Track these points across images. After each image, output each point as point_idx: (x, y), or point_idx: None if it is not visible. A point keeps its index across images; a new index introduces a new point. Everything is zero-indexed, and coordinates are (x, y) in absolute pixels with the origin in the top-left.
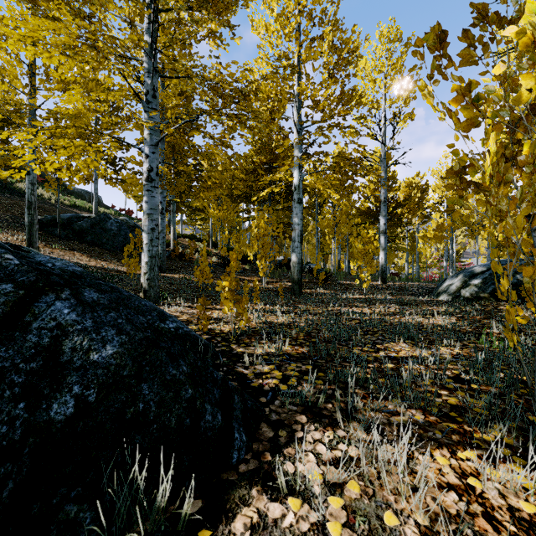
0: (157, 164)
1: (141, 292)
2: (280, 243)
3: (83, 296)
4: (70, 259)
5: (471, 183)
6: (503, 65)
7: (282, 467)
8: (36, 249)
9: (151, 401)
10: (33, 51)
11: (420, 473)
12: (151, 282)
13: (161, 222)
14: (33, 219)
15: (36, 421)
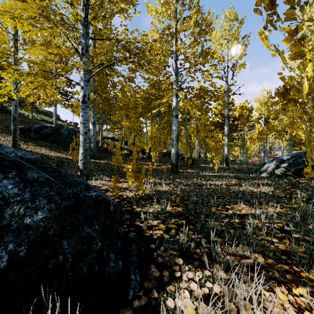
0: (88, 92)
1: (79, 171)
2: (165, 142)
3: (26, 175)
4: (38, 151)
5: (291, 100)
6: None
7: (165, 303)
8: (18, 145)
9: (68, 254)
10: (11, 22)
11: (269, 310)
12: (84, 165)
13: (93, 129)
14: (16, 127)
15: None
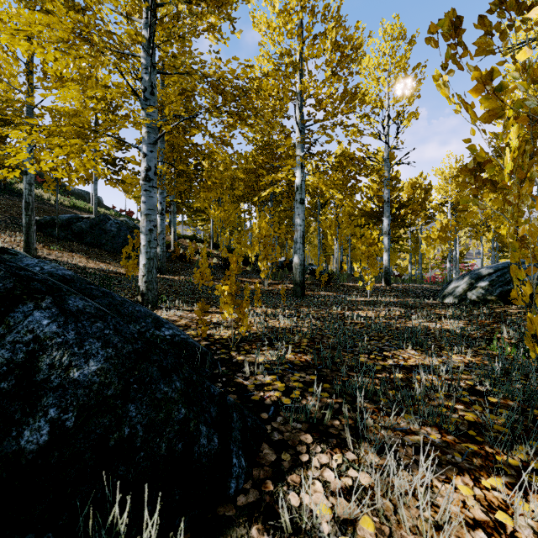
0: (155, 163)
1: (139, 295)
2: (282, 244)
3: (66, 304)
4: (68, 260)
5: (487, 181)
6: (529, 50)
7: (286, 499)
8: (33, 250)
9: (138, 424)
10: (27, 46)
11: (442, 508)
12: (149, 285)
13: (161, 223)
14: (30, 220)
15: (3, 452)
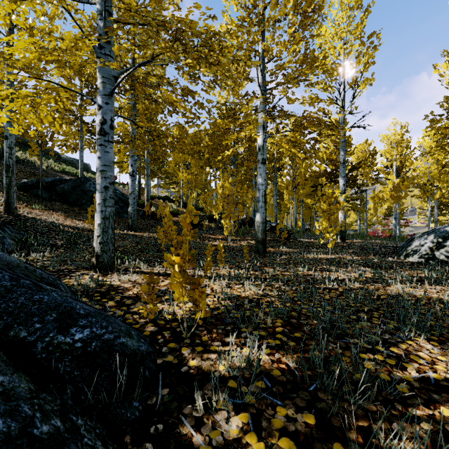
0: (111, 116)
1: (94, 257)
2: (243, 203)
3: None
4: (46, 218)
5: None
6: None
7: None
8: (14, 209)
9: None
10: None
11: None
12: (104, 246)
13: (131, 184)
14: (10, 181)
15: None
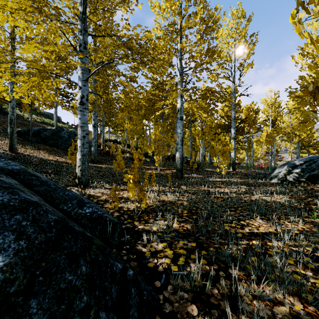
0: (87, 93)
1: (76, 179)
2: (168, 144)
3: None
4: (37, 155)
5: None
6: None
7: None
8: (15, 149)
9: None
10: (2, 16)
11: None
12: (82, 172)
13: (94, 132)
14: (13, 130)
15: None
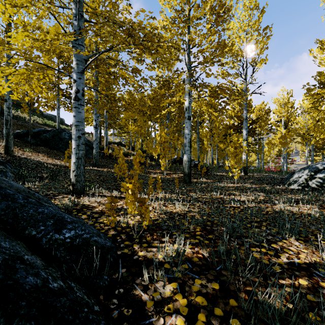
0: (82, 87)
1: (71, 185)
2: (174, 147)
3: None
4: (34, 158)
5: None
6: None
7: None
8: (11, 151)
9: None
10: None
11: None
12: (77, 178)
13: (95, 133)
14: (9, 132)
15: None
